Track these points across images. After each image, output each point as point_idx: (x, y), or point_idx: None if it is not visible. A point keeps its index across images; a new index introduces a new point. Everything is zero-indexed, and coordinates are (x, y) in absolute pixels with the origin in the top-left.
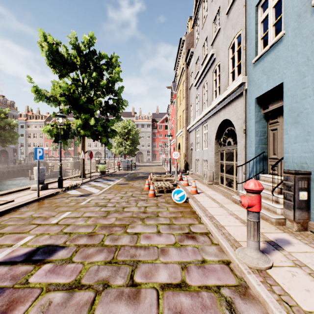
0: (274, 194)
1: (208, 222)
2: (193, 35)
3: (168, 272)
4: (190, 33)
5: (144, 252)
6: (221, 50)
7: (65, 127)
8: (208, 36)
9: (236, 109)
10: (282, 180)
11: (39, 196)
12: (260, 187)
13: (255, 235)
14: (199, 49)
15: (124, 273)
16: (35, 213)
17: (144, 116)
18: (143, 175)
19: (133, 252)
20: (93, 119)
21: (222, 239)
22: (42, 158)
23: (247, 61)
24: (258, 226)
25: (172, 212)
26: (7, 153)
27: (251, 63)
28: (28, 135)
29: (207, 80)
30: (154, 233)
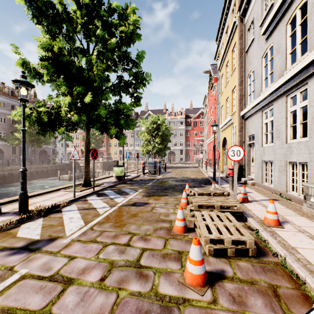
0: None
1: None
2: None
3: None
4: None
5: None
6: None
7: (53, 112)
8: None
9: None
10: None
11: None
12: None
13: None
14: None
15: None
16: None
17: (176, 112)
18: (173, 184)
19: None
20: (89, 95)
21: None
22: None
23: None
24: None
25: None
26: (46, 153)
27: None
28: None
29: None
30: None
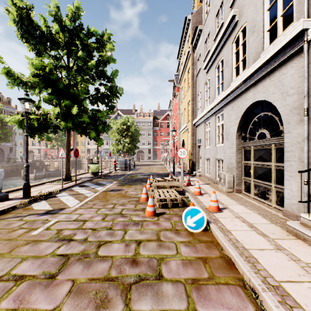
0: None
1: None
2: (200, 13)
3: None
4: (197, 11)
5: None
6: (247, 5)
7: (41, 118)
8: None
9: (281, 81)
10: None
11: None
12: None
13: None
14: (211, 22)
15: None
16: None
17: (145, 113)
18: (141, 177)
19: None
20: (76, 107)
21: None
22: None
23: None
24: None
25: (187, 262)
26: (3, 152)
27: None
28: None
29: (222, 57)
30: None
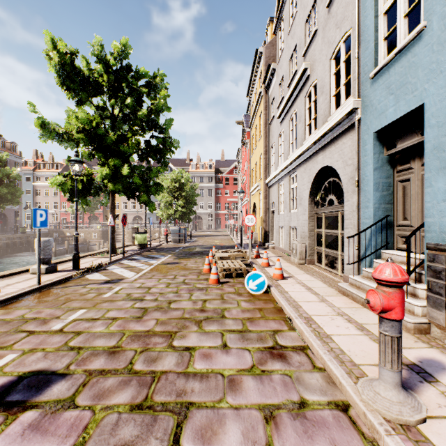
0: (409, 282)
1: (304, 328)
2: (274, 44)
3: (241, 427)
4: (271, 42)
5: (201, 386)
6: (318, 62)
7: (85, 179)
8: (298, 43)
9: (342, 150)
10: (422, 260)
11: (39, 283)
12: (403, 277)
13: (394, 360)
14: (285, 64)
15: (164, 429)
16: (29, 312)
17: (204, 164)
18: (201, 250)
19: (182, 385)
20: (127, 167)
21: (332, 360)
22: (46, 225)
23: (360, 76)
24: (400, 345)
25: (246, 310)
26: (6, 218)
27: (368, 77)
28: (37, 192)
29: (296, 109)
30: (217, 347)
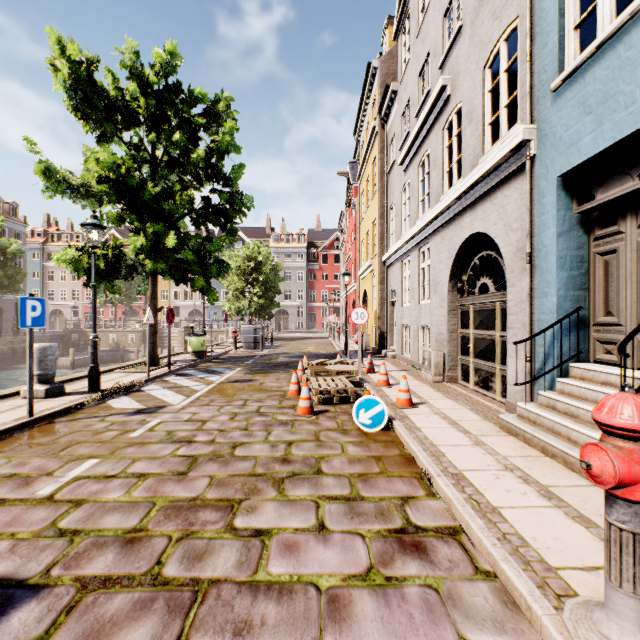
0: None
1: (454, 495)
2: (395, 56)
3: None
4: (389, 53)
5: (278, 612)
6: (463, 75)
7: (110, 254)
8: (431, 49)
9: (504, 208)
10: None
11: (31, 414)
12: None
13: (639, 578)
14: (411, 83)
15: None
16: (6, 464)
17: (291, 236)
18: (286, 361)
19: (244, 610)
20: (173, 236)
21: (508, 560)
22: (42, 324)
23: (534, 89)
24: None
25: (355, 460)
26: (3, 313)
27: (547, 90)
28: (49, 275)
29: (429, 149)
30: (308, 531)
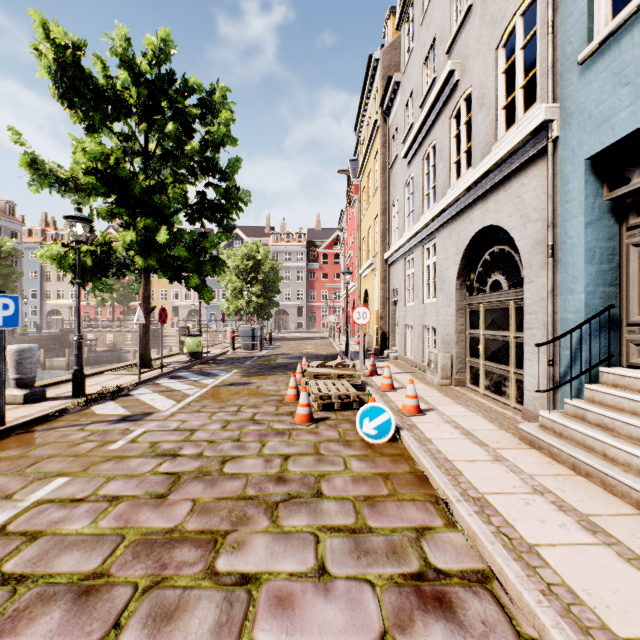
0: None
1: (479, 529)
2: (397, 47)
3: None
4: (392, 44)
5: None
6: (473, 57)
7: (99, 250)
8: (437, 34)
9: (520, 197)
10: None
11: (3, 423)
12: None
13: None
14: (415, 73)
15: None
16: None
17: (291, 235)
18: (285, 362)
19: None
20: (165, 231)
21: (562, 627)
22: (16, 324)
23: (556, 64)
24: None
25: (360, 479)
26: None
27: (573, 63)
28: (47, 275)
29: (434, 140)
30: (305, 576)
